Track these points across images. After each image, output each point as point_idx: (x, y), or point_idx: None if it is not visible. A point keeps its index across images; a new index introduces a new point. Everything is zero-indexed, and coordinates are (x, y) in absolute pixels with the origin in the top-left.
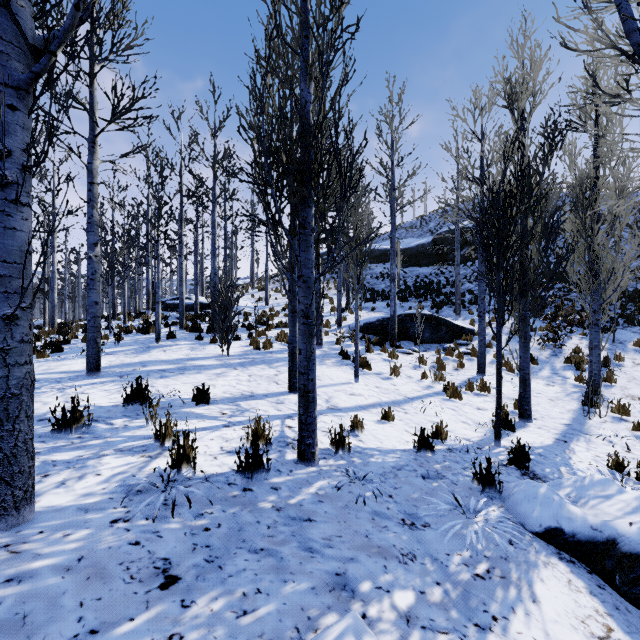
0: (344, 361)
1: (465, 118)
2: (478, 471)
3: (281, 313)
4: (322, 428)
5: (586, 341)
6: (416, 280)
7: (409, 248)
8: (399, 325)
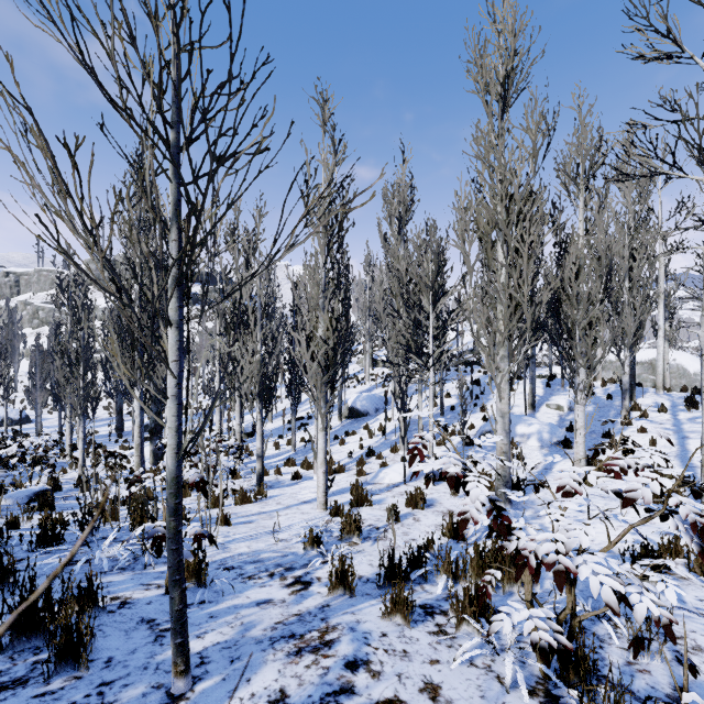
0: None
1: None
2: None
3: None
4: (654, 428)
5: None
6: None
7: None
8: None
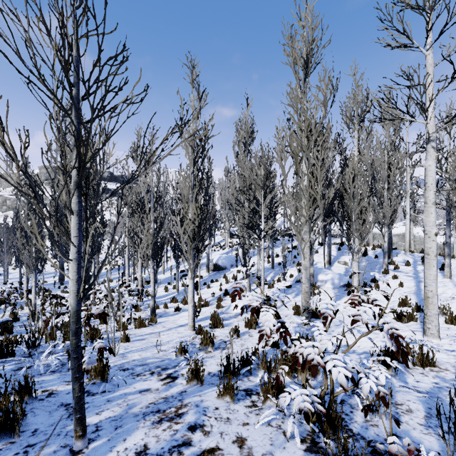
0: None
1: None
2: None
3: None
4: (402, 276)
5: None
6: None
7: None
8: None
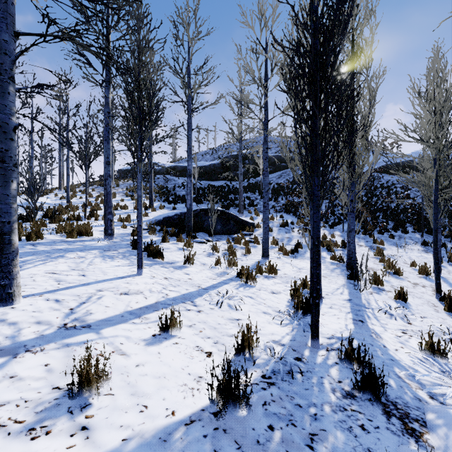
0: (134, 251)
1: (253, 27)
2: (336, 442)
3: (81, 209)
4: None
5: (327, 231)
6: (209, 189)
7: (204, 166)
8: (195, 219)
